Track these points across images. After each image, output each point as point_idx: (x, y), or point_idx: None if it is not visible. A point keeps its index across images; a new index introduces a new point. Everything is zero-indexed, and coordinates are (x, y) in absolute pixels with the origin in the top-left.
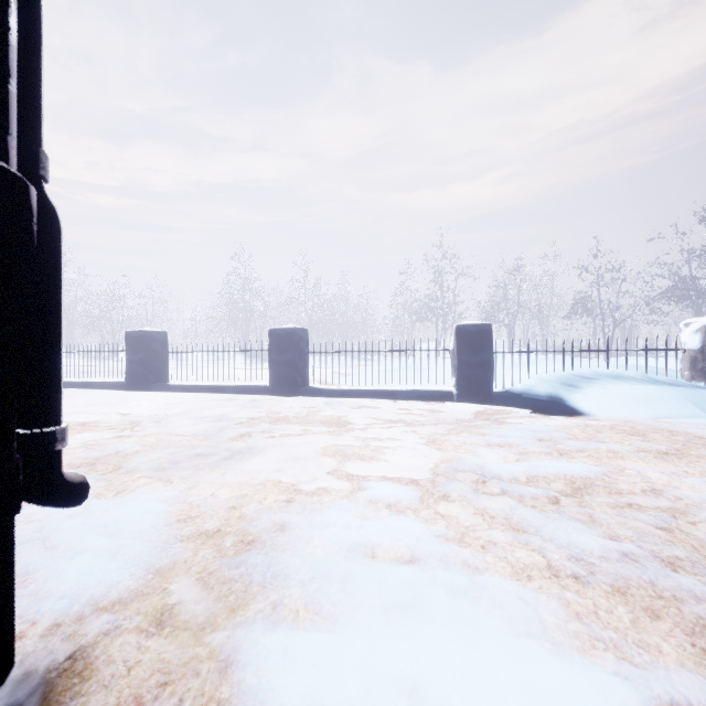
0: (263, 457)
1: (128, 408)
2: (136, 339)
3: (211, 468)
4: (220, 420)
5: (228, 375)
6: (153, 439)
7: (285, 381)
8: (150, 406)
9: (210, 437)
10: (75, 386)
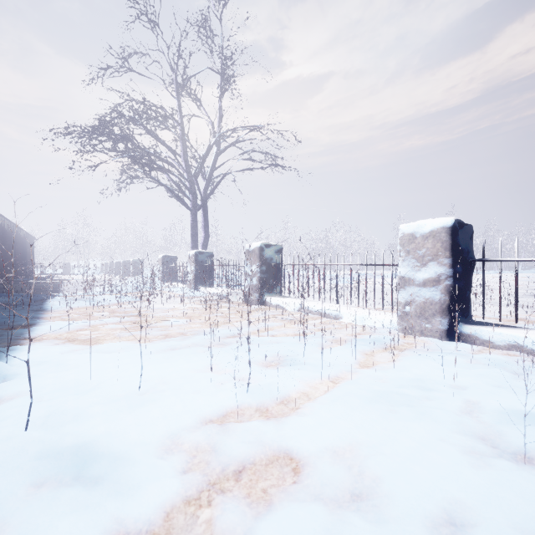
0: None
1: None
2: None
3: None
4: None
5: None
6: None
7: None
8: None
9: None
10: None
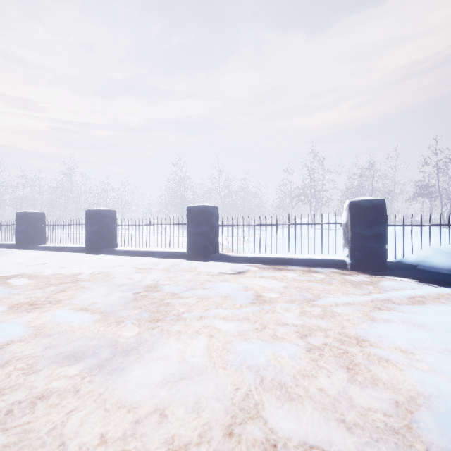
0: (147, 362)
1: (71, 271)
2: (92, 215)
3: (61, 395)
4: (133, 289)
5: (157, 243)
6: (48, 318)
7: (199, 248)
8: (89, 269)
9: (109, 315)
10: (54, 249)
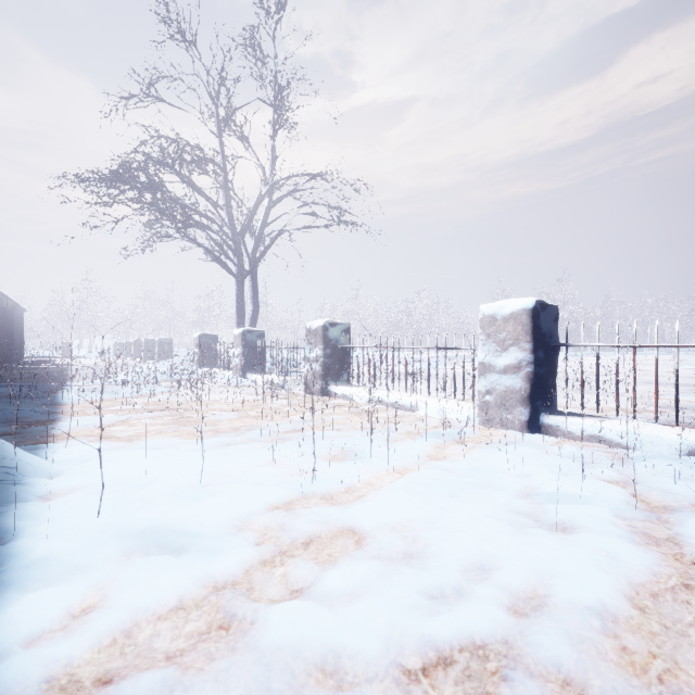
0: None
1: None
2: None
3: None
4: None
5: None
6: None
7: None
8: None
9: None
10: None
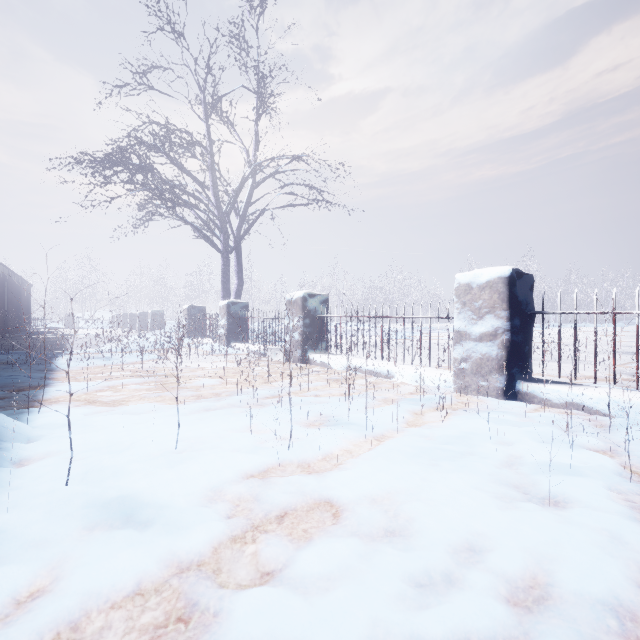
0: None
1: None
2: None
3: None
4: None
5: None
6: None
7: None
8: None
9: None
10: None
